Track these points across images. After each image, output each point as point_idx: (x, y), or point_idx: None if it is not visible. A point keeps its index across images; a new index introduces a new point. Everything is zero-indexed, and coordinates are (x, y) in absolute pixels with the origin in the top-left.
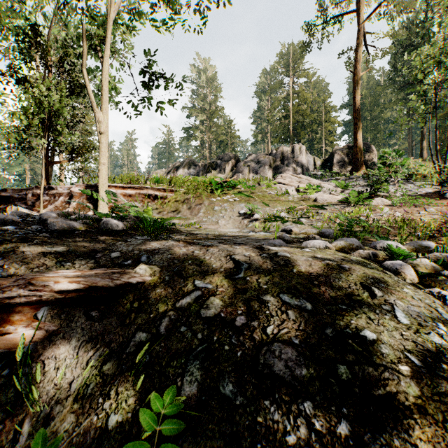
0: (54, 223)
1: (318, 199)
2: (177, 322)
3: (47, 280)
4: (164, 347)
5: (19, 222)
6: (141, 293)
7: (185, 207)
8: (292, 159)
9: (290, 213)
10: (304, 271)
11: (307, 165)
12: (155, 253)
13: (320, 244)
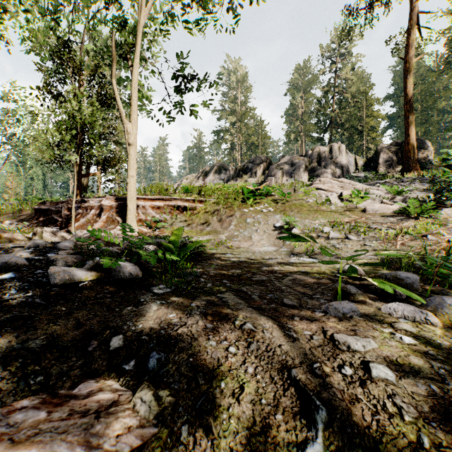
0: (54, 275)
1: (367, 209)
2: None
3: None
4: None
5: (24, 265)
6: None
7: (215, 219)
8: (330, 160)
9: (335, 228)
10: (445, 443)
11: (348, 166)
12: (171, 346)
13: (416, 315)
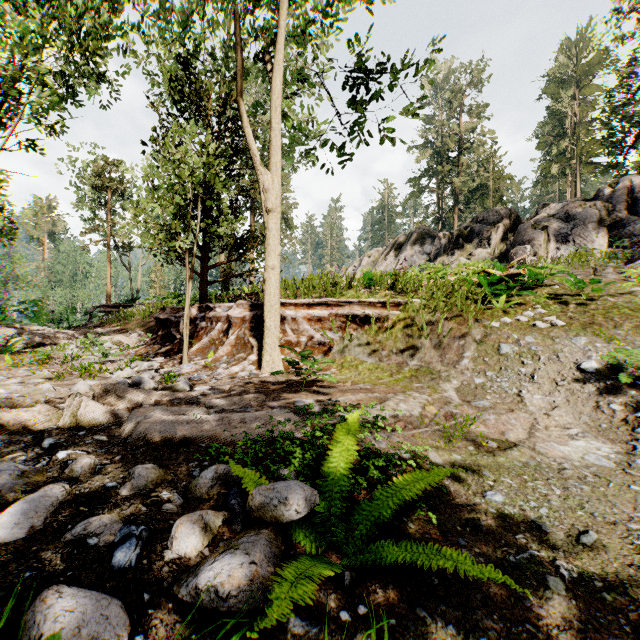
0: None
1: None
2: None
3: None
4: None
5: None
6: None
7: (426, 342)
8: None
9: None
10: None
11: None
12: None
13: None
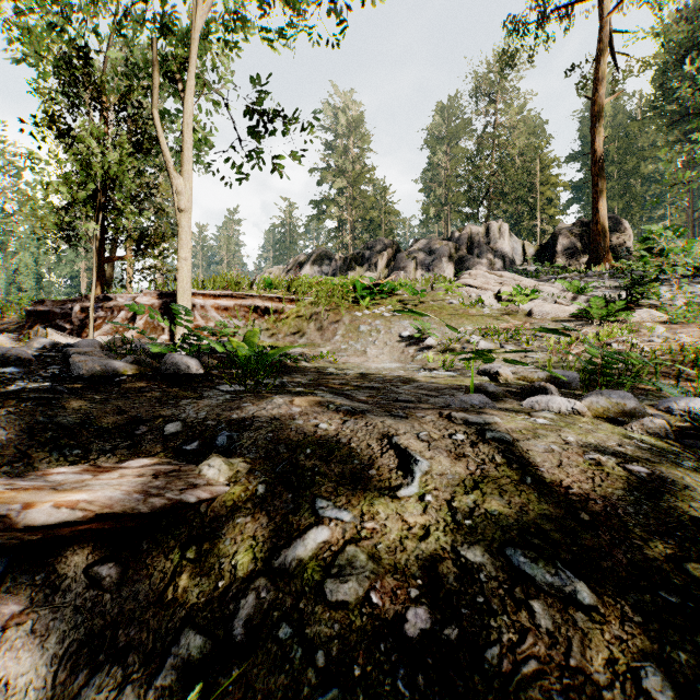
0: (79, 364)
1: (534, 311)
2: (272, 609)
3: (11, 500)
4: (238, 681)
5: (30, 360)
6: (206, 524)
7: (312, 327)
8: (486, 247)
9: (487, 337)
10: (549, 481)
11: (512, 255)
12: (245, 426)
13: (562, 405)
